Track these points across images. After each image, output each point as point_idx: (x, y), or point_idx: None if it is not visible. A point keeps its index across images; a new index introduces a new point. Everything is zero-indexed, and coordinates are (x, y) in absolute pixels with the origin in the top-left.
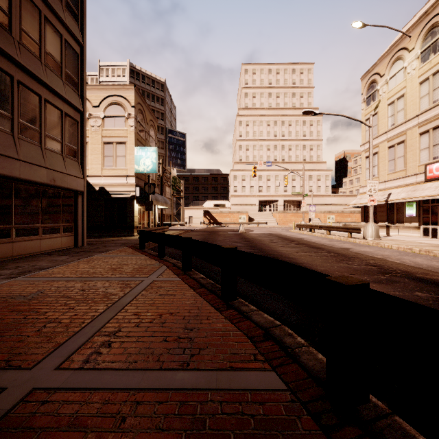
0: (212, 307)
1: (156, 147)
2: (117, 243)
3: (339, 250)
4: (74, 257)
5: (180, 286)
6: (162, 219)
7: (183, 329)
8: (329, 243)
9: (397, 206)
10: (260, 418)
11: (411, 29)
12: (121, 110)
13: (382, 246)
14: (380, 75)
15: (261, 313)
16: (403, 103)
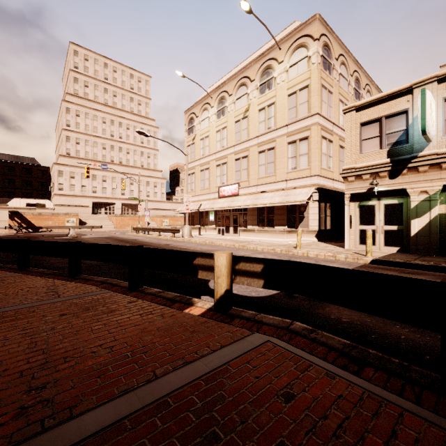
0: (63, 281)
1: None
2: None
3: (163, 245)
4: None
5: (25, 277)
6: None
7: (47, 290)
8: (158, 241)
9: (205, 213)
10: (101, 298)
11: (212, 92)
12: None
13: (192, 241)
14: (196, 115)
15: (100, 277)
16: (208, 142)
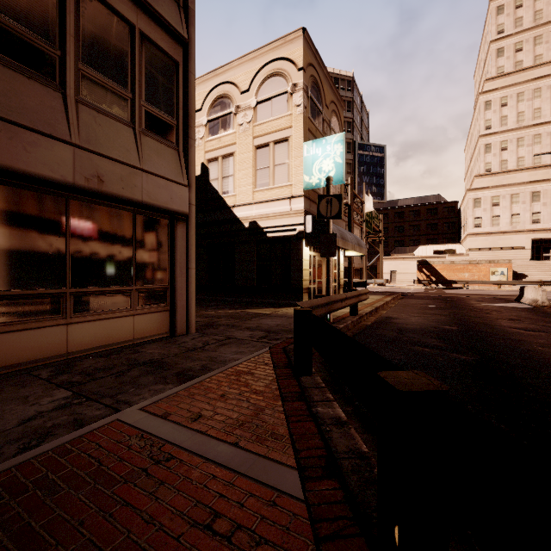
0: None
1: (341, 133)
2: (260, 327)
3: None
4: (57, 413)
5: None
6: (350, 274)
7: None
8: None
9: None
10: None
11: None
12: (281, 84)
13: None
14: None
15: None
16: None
